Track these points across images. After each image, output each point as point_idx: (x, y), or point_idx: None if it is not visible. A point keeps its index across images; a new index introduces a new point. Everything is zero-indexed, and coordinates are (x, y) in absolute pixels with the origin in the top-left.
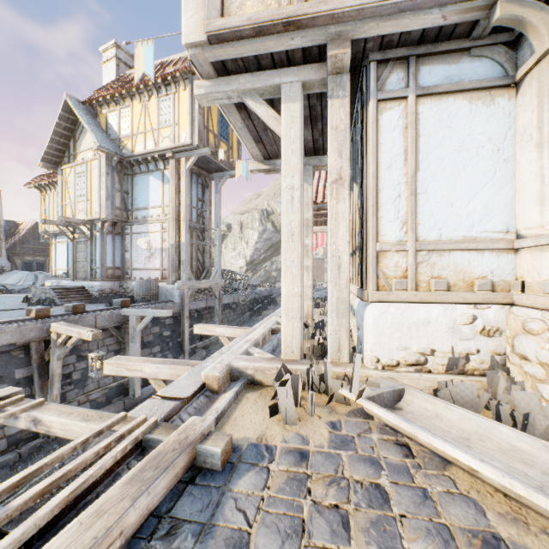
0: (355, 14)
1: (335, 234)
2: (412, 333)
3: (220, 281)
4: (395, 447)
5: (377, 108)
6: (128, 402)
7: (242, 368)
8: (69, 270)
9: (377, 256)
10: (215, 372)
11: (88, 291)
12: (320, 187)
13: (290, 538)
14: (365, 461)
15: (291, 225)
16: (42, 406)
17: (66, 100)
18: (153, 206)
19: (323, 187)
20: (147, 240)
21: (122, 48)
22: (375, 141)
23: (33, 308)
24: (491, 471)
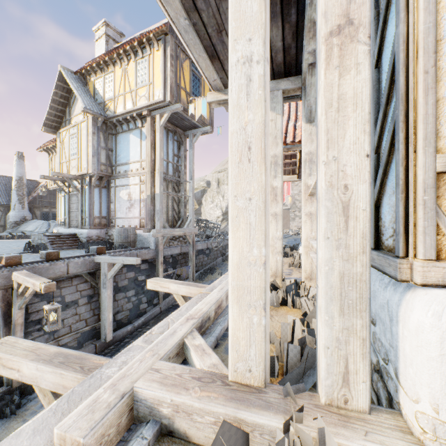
0: None
1: (337, 140)
2: None
3: (193, 229)
4: None
5: None
6: (99, 346)
7: (152, 400)
8: (65, 219)
9: (436, 183)
10: (79, 432)
11: (79, 237)
12: (289, 127)
13: None
14: None
15: (246, 130)
16: None
17: (60, 71)
18: (133, 161)
19: (293, 127)
20: (128, 192)
21: (110, 26)
22: None
23: (4, 256)
24: None
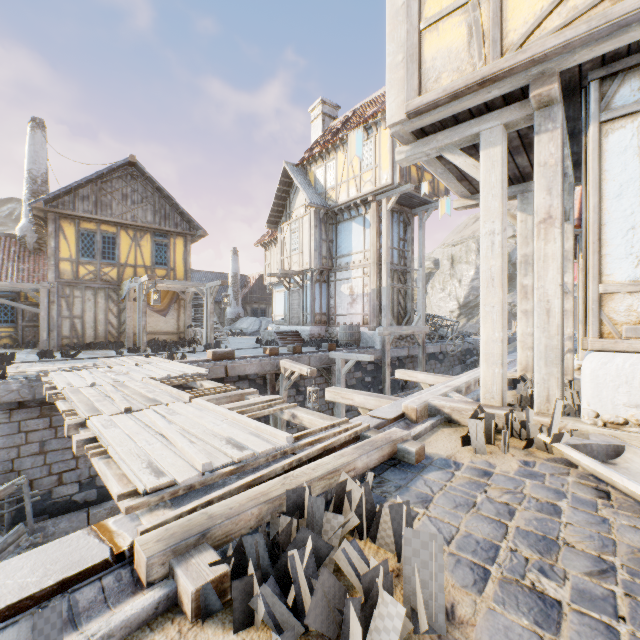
0: (560, 50)
1: (543, 277)
2: None
3: (423, 328)
4: (591, 490)
5: (600, 131)
6: None
7: (439, 406)
8: (285, 316)
9: (600, 299)
10: (413, 405)
11: (301, 335)
12: None
13: (462, 506)
14: (549, 490)
15: (491, 270)
16: (295, 408)
17: (284, 167)
18: (355, 252)
19: None
20: (350, 286)
21: (326, 103)
22: (596, 170)
23: (268, 347)
24: None
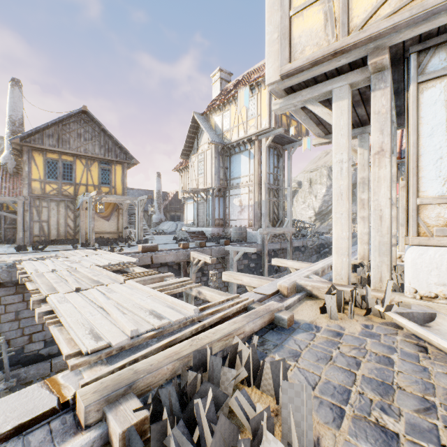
0: (390, 30)
1: (377, 193)
2: None
3: (290, 229)
4: (414, 346)
5: (418, 89)
6: None
7: (303, 285)
8: (194, 221)
9: (418, 208)
10: (285, 284)
11: (205, 234)
12: None
13: (322, 359)
14: (384, 346)
15: (340, 188)
16: (200, 286)
17: (193, 116)
18: (243, 175)
19: None
20: (239, 200)
21: (223, 71)
22: (415, 117)
23: (181, 242)
24: None
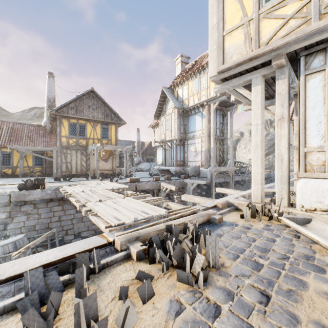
0: (284, 45)
1: (279, 144)
2: (324, 194)
3: (232, 168)
4: (292, 235)
5: (305, 79)
6: None
7: (232, 202)
8: (163, 162)
9: (305, 154)
10: (220, 201)
11: (170, 171)
12: None
13: (235, 237)
14: (273, 234)
15: (256, 141)
16: (168, 202)
17: (162, 89)
18: (197, 130)
19: None
20: (194, 147)
21: (183, 56)
22: (303, 96)
23: (155, 176)
24: (320, 239)
